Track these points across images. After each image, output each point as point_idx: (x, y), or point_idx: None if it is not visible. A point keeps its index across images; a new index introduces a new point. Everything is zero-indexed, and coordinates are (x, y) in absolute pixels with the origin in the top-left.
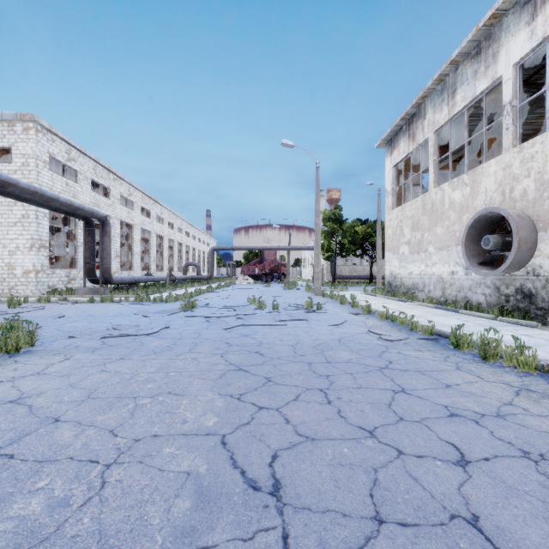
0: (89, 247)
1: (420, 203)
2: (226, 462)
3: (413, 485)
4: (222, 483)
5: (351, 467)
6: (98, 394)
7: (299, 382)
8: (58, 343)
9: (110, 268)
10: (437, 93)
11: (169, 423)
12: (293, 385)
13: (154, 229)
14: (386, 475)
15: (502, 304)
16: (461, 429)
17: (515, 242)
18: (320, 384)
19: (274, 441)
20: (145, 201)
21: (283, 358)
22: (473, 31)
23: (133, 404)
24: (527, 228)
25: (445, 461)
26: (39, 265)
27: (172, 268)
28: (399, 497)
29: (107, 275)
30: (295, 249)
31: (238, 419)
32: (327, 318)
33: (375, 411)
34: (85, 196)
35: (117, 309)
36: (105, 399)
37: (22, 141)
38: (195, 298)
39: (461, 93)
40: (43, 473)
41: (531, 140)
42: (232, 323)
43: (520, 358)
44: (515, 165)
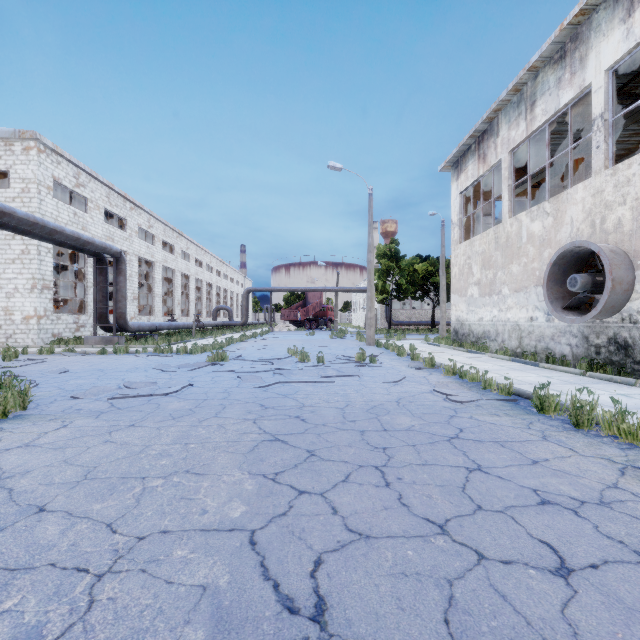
0: (101, 288)
1: (492, 236)
2: (254, 571)
3: (502, 605)
4: (248, 602)
5: (418, 578)
6: (97, 473)
7: (350, 456)
8: (57, 405)
9: (125, 312)
10: (512, 105)
11: (184, 514)
12: (342, 461)
13: (179, 267)
14: (464, 591)
15: (591, 356)
16: (556, 522)
17: (608, 282)
18: (375, 460)
19: (318, 539)
20: (168, 234)
21: (330, 424)
22: (556, 30)
23: (140, 487)
24: (622, 266)
25: (540, 569)
26: (42, 309)
27: (200, 312)
28: (483, 624)
29: (122, 322)
30: (344, 290)
31: (272, 509)
32: (382, 374)
33: (445, 496)
34: (96, 228)
35: (132, 362)
36: (106, 480)
37: (22, 163)
38: (225, 348)
39: (541, 105)
40: (13, 587)
41: (627, 160)
42: (268, 380)
43: (622, 425)
44: (608, 191)
